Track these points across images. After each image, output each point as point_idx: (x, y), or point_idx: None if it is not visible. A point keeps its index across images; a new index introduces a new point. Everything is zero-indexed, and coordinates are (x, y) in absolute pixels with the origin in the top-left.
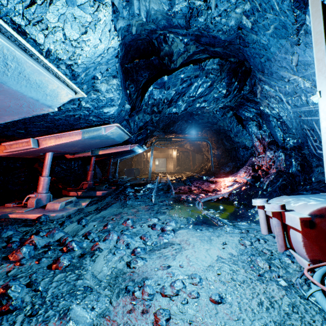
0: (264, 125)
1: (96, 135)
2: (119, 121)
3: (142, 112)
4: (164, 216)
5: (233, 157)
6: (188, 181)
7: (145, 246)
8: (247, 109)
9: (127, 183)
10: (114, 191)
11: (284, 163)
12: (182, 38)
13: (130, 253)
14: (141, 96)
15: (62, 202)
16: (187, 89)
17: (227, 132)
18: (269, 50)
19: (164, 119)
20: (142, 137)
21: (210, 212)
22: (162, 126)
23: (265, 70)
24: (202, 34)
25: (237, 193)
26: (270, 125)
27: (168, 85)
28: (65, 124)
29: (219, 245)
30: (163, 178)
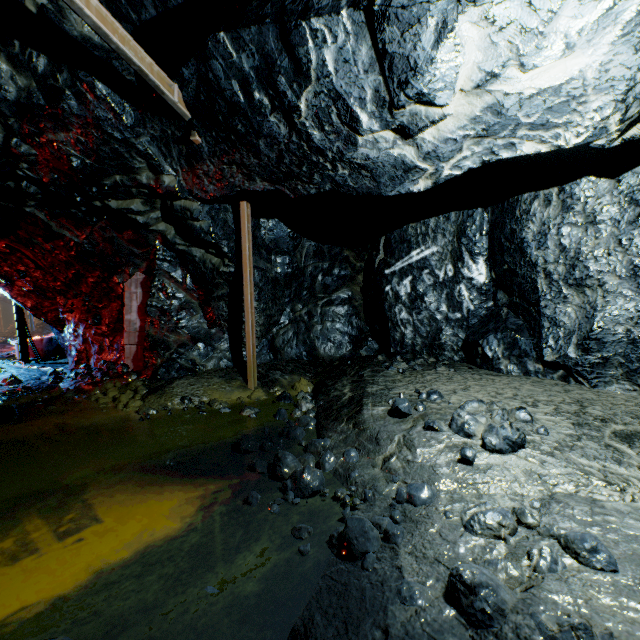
0: None
1: None
2: None
3: None
4: None
5: None
6: None
7: None
8: None
9: None
10: None
11: None
12: None
13: None
14: None
15: None
16: None
17: None
18: None
19: None
20: None
21: None
22: None
23: None
24: None
25: None
26: None
27: None
28: None
29: None
30: None
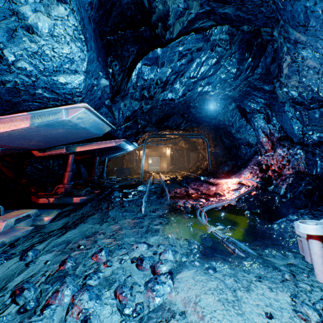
0: (273, 117)
1: (52, 120)
2: (95, 105)
3: (129, 98)
4: (157, 237)
5: (233, 155)
6: (184, 182)
7: None
8: (253, 99)
9: (115, 184)
10: (98, 196)
11: (305, 163)
12: None
13: None
14: (127, 77)
15: (9, 219)
16: (187, 67)
17: (227, 128)
18: None
19: (157, 113)
20: (132, 132)
21: (218, 228)
22: (155, 120)
23: (311, 20)
24: None
25: (246, 199)
26: (283, 116)
27: (162, 61)
28: None
29: (260, 321)
30: (157, 177)
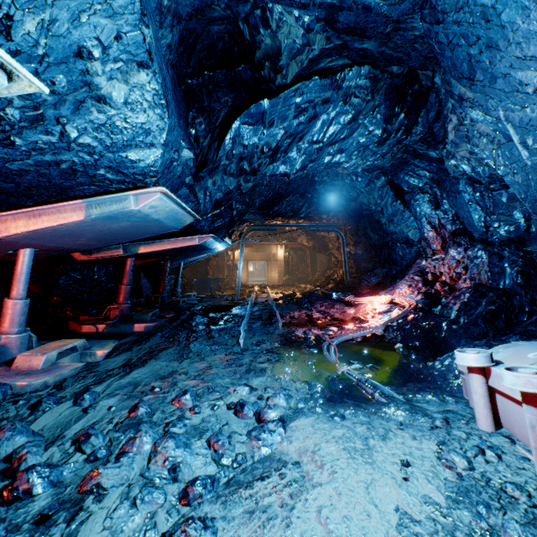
0: (444, 200)
1: (116, 211)
2: (172, 186)
3: (220, 172)
4: (263, 379)
5: (383, 258)
6: (305, 302)
7: (216, 472)
8: (413, 171)
9: (196, 305)
10: (170, 322)
11: (488, 271)
12: (300, 14)
13: (176, 500)
14: (218, 141)
15: (50, 352)
16: (308, 127)
17: (374, 215)
18: (497, 18)
19: (263, 191)
20: (224, 223)
21: (353, 367)
22: (260, 203)
23: (477, 72)
24: (343, 3)
25: (400, 327)
26: (458, 199)
27: (271, 119)
28: (44, 184)
29: (394, 469)
30: (262, 295)
